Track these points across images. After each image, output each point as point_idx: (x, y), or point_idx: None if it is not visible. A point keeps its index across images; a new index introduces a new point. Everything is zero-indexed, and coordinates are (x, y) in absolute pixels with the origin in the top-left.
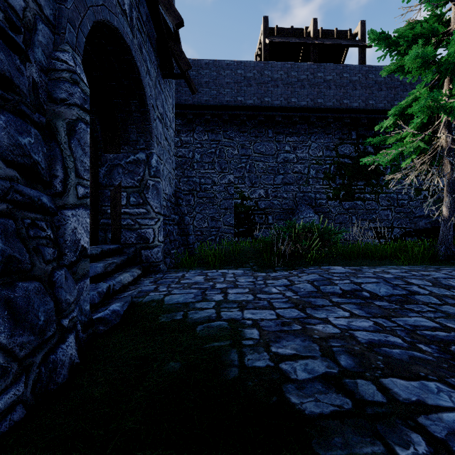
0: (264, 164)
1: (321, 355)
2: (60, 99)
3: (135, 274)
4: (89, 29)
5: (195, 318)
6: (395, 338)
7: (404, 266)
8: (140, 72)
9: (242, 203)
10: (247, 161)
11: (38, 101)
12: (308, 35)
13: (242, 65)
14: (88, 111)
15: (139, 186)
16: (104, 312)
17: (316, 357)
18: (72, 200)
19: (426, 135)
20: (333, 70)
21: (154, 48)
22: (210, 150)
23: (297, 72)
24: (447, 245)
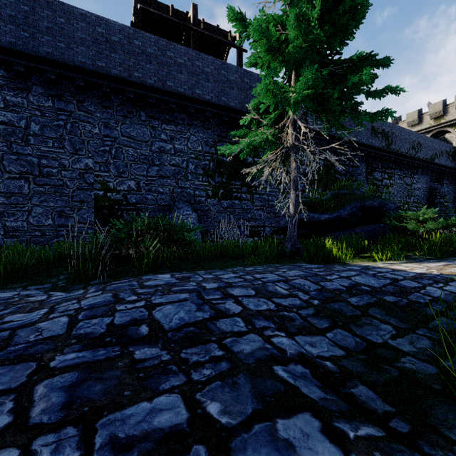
0: (136, 151)
1: None
2: None
3: None
4: None
5: None
6: None
7: (250, 267)
8: None
9: (106, 196)
10: (113, 145)
11: None
12: (189, 20)
13: (103, 23)
14: None
15: None
16: None
17: None
18: None
19: (276, 130)
20: (211, 63)
21: None
22: (56, 122)
23: (174, 54)
24: (293, 242)
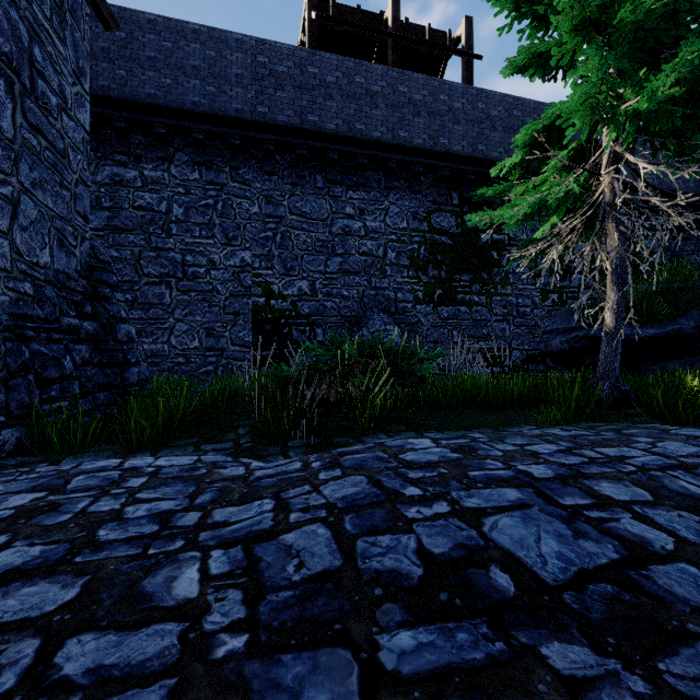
0: (309, 235)
1: None
2: None
3: None
4: None
5: None
6: None
7: (554, 428)
8: None
9: (268, 304)
10: (278, 228)
11: None
12: (386, 24)
13: (266, 48)
14: None
15: None
16: None
17: None
18: None
19: (580, 175)
20: (423, 86)
21: None
22: (204, 200)
23: (365, 79)
24: (613, 380)
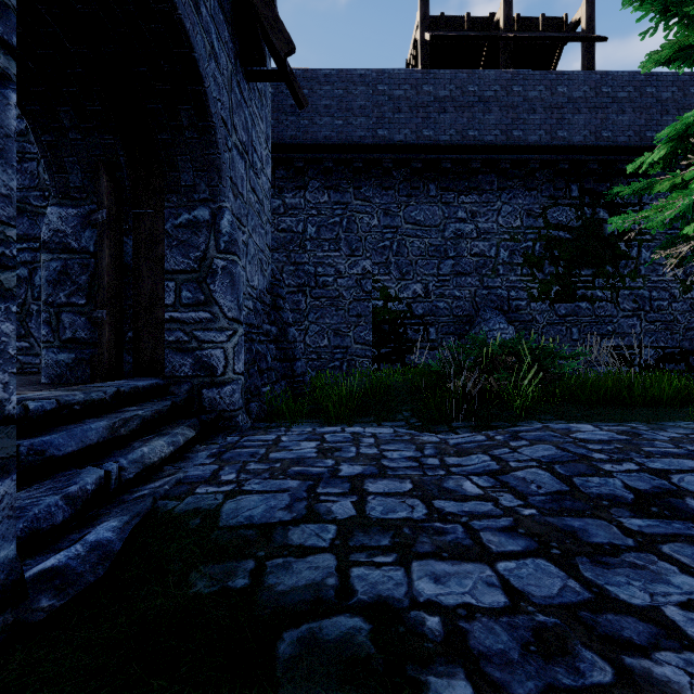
0: (423, 242)
1: None
2: None
3: (180, 438)
4: None
5: (282, 593)
6: None
7: None
8: (192, 42)
9: (386, 307)
10: (394, 237)
11: None
12: (496, 26)
13: (385, 77)
14: (9, 46)
15: (198, 270)
16: (69, 550)
17: None
18: None
19: None
20: (539, 81)
21: (228, 18)
22: (332, 219)
23: (478, 87)
24: None
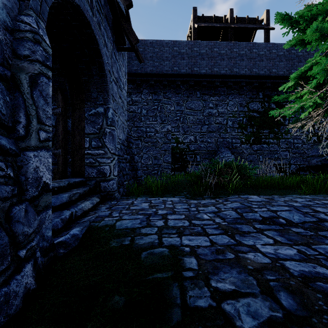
0: (194, 117)
1: (260, 291)
2: (24, 56)
3: (94, 201)
4: (57, 6)
5: (141, 244)
6: (322, 268)
7: (306, 196)
8: (98, 43)
9: (177, 146)
10: (181, 115)
11: (2, 55)
12: (226, 21)
13: (177, 44)
14: (50, 67)
15: (99, 133)
16: (65, 236)
17: (256, 294)
18: (33, 143)
19: (322, 93)
20: (245, 47)
21: (110, 27)
22: (153, 107)
23: (218, 49)
24: None
